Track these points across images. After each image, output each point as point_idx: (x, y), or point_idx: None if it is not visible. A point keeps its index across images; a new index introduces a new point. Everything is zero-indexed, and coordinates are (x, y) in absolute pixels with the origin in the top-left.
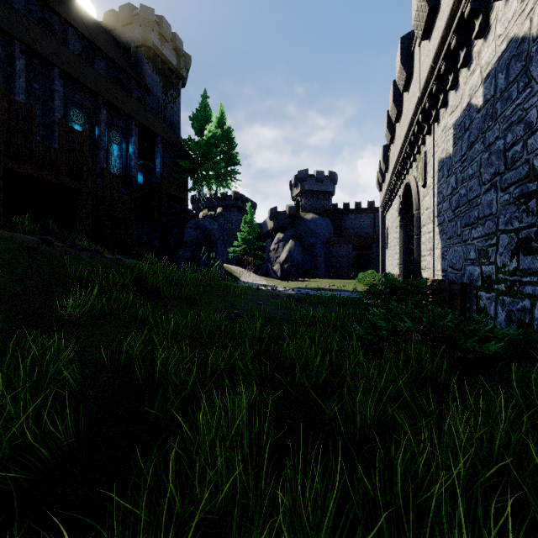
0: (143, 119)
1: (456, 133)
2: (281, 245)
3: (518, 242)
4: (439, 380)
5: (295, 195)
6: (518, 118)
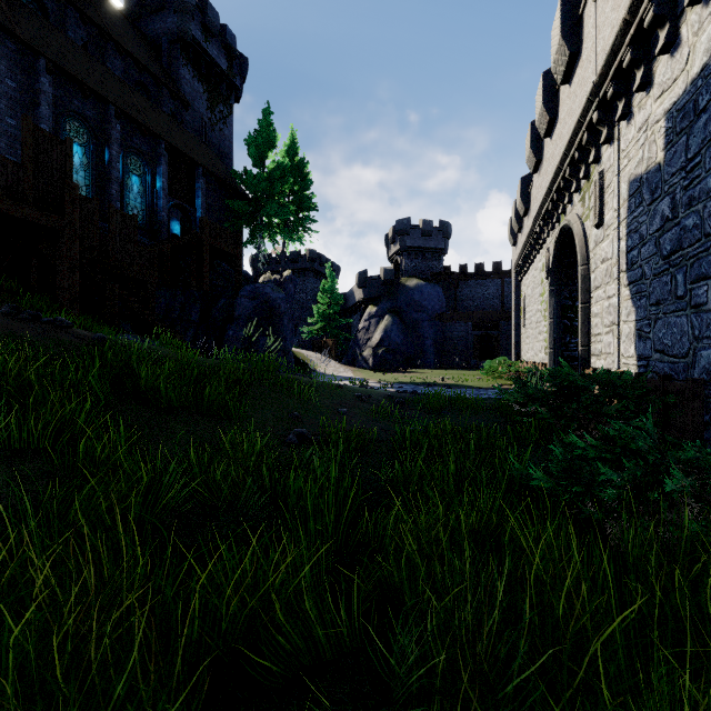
0: (177, 142)
1: (674, 124)
2: (373, 323)
3: None
4: None
5: (393, 254)
6: None
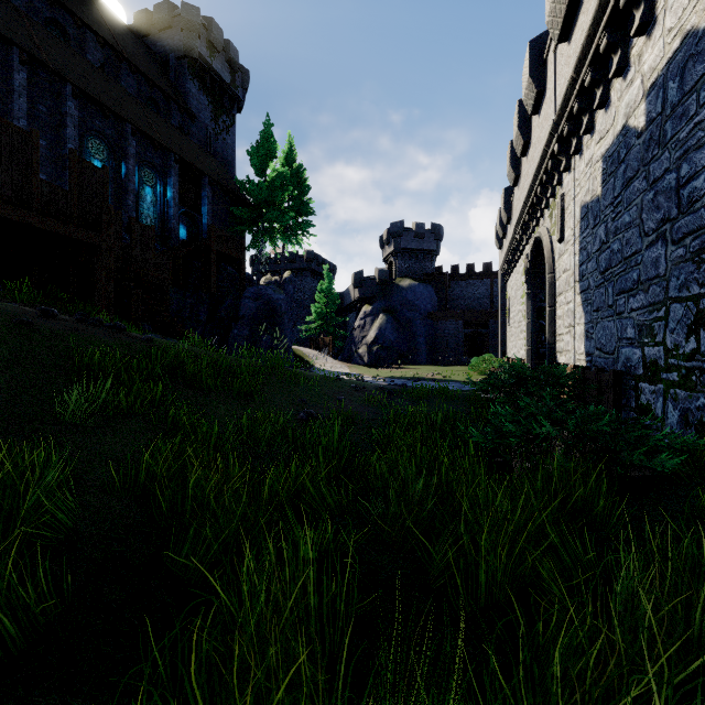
0: (185, 154)
1: (607, 167)
2: (368, 321)
3: (697, 314)
4: (595, 510)
5: (387, 255)
6: (697, 142)
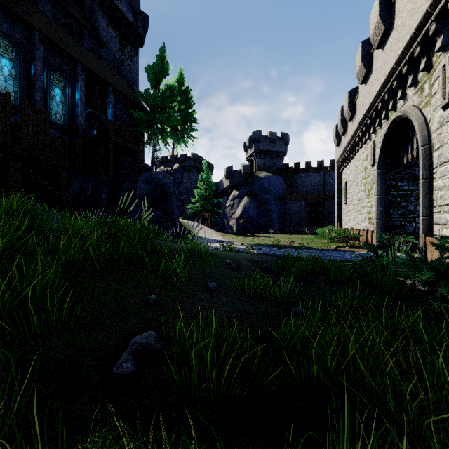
0: (92, 66)
1: None
2: (236, 202)
3: None
4: None
5: (249, 155)
6: None
